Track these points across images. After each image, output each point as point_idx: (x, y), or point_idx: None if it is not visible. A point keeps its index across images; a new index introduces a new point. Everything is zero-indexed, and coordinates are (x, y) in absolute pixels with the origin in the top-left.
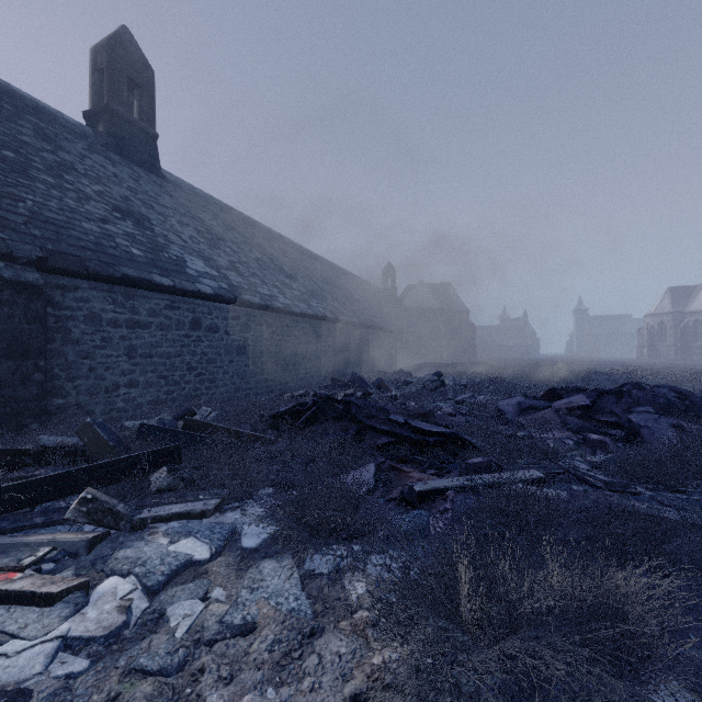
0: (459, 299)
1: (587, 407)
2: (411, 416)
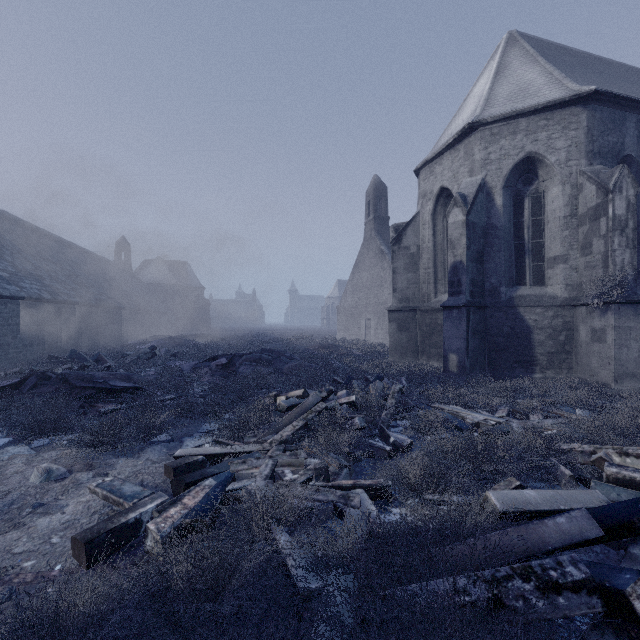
0: (195, 277)
1: (227, 363)
2: (116, 378)
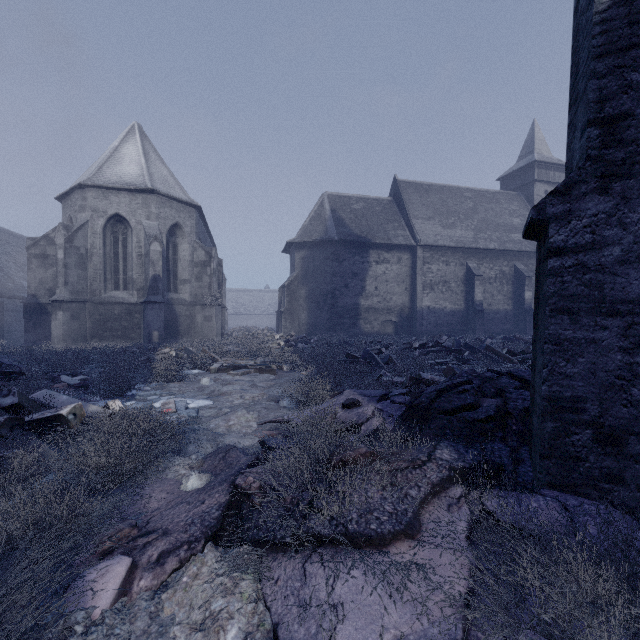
0: None
1: None
2: None
